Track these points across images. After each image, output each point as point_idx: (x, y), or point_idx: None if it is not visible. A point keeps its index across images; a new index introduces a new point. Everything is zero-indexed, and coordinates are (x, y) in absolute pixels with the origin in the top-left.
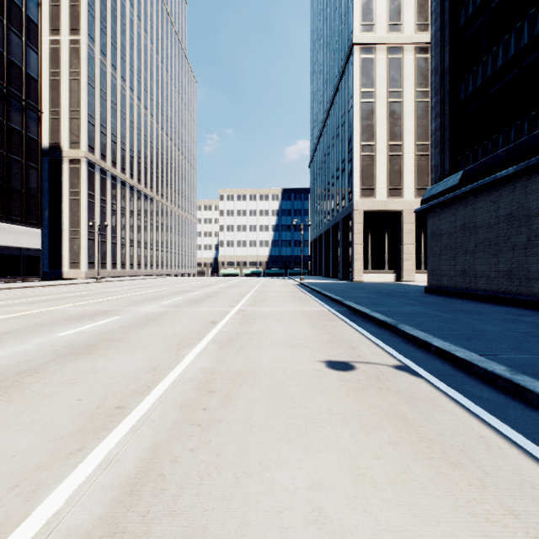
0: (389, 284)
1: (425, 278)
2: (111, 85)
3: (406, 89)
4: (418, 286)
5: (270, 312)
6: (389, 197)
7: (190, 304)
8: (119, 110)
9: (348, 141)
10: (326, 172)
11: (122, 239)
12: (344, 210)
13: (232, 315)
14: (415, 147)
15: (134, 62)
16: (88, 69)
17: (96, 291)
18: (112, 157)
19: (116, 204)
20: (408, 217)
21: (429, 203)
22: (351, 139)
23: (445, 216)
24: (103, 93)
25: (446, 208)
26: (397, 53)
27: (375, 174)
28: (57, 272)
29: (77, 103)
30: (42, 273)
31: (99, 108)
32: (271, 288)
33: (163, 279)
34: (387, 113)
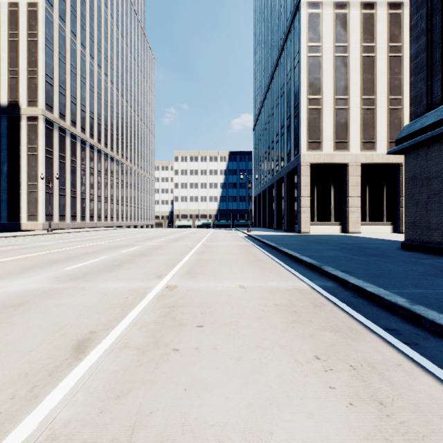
0: (339, 236)
1: (370, 230)
2: (71, 50)
3: (352, 44)
4: (375, 239)
5: (216, 296)
6: (335, 150)
7: (102, 271)
8: (78, 74)
9: (294, 96)
10: (270, 131)
11: (82, 193)
12: (290, 164)
13: (143, 307)
14: (361, 101)
15: (94, 32)
16: (46, 31)
17: (19, 246)
18: (71, 117)
19: (76, 161)
20: (354, 170)
21: (414, 139)
22: (298, 93)
23: (438, 155)
24: (62, 57)
25: (440, 144)
26: (343, 8)
27: (321, 128)
28: (16, 224)
29: (35, 63)
30: (1, 225)
31: (58, 70)
32: (219, 241)
33: (118, 230)
34: (334, 67)
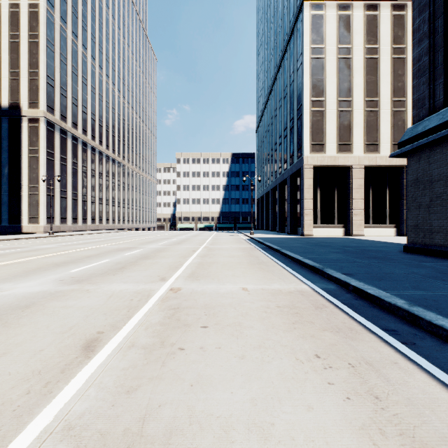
0: (343, 239)
1: (373, 232)
2: (72, 51)
3: (355, 46)
4: (378, 242)
5: (220, 298)
6: (339, 152)
7: (106, 274)
8: (80, 76)
9: (297, 98)
10: (273, 133)
11: (83, 196)
12: (293, 167)
13: (148, 308)
14: (364, 103)
15: (95, 33)
16: (47, 33)
17: (21, 249)
18: (73, 119)
19: (77, 163)
20: (357, 172)
21: (416, 143)
22: (301, 95)
23: (440, 158)
24: (63, 58)
25: (442, 147)
26: (346, 10)
27: (325, 130)
28: (17, 226)
29: (36, 64)
30: (2, 227)
31: (59, 71)
32: (222, 244)
33: (120, 233)
34: (337, 69)
